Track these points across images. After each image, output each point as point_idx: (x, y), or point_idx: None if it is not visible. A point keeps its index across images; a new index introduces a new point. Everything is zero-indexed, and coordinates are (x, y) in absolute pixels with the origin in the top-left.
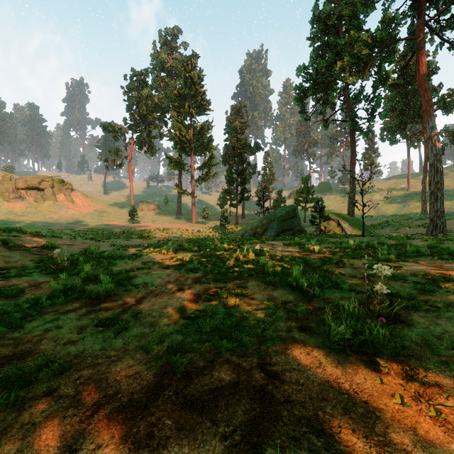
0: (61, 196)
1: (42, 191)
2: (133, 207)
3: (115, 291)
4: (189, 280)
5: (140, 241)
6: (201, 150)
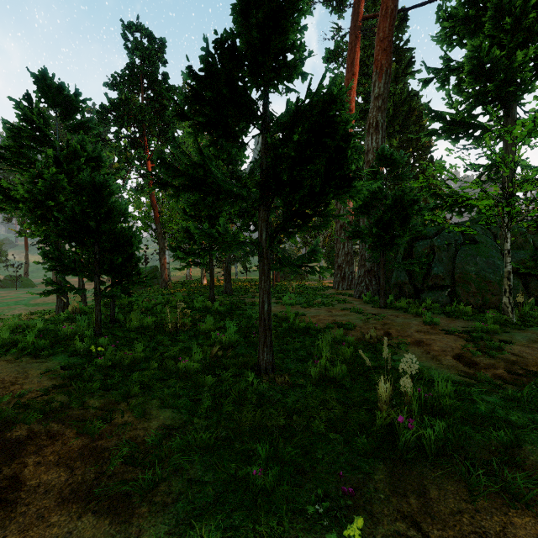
0: None
1: None
2: None
3: None
4: None
5: None
6: None
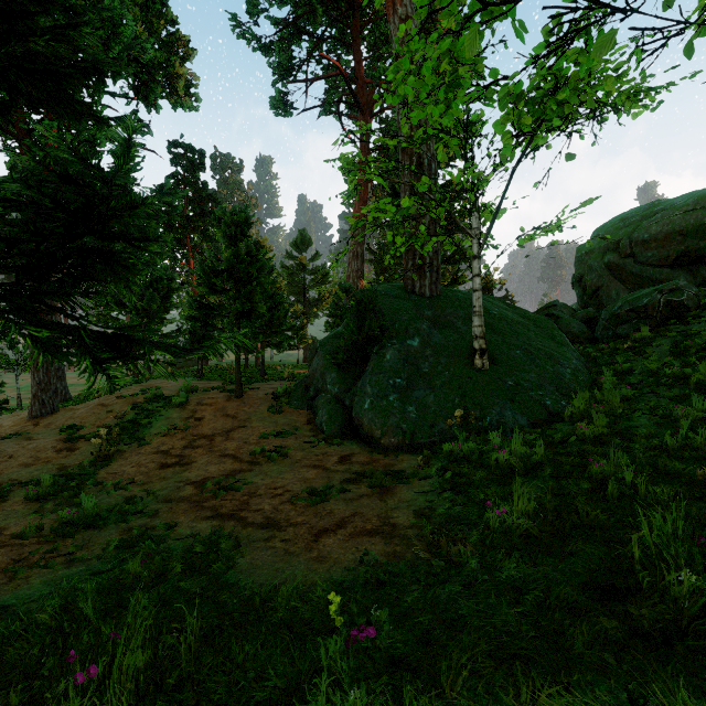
0: None
1: None
2: None
3: None
4: None
5: None
6: None
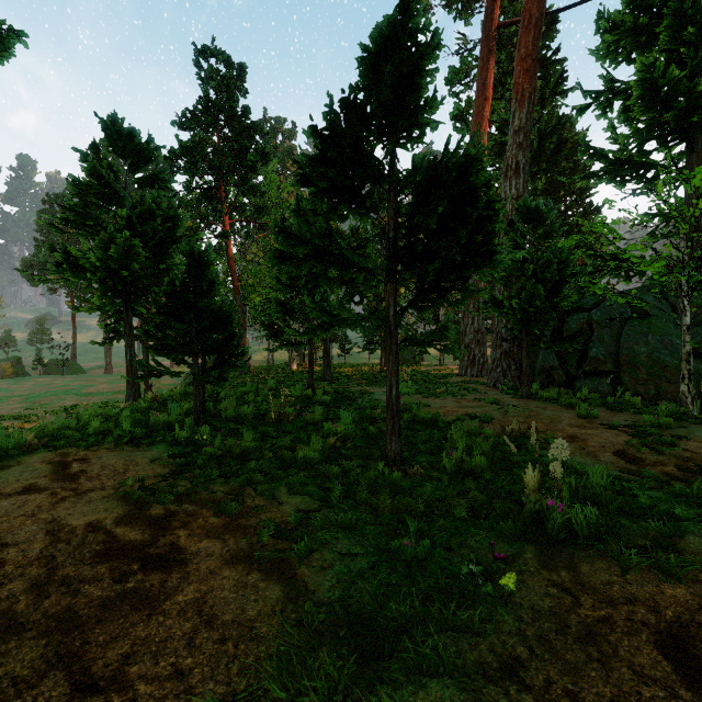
0: None
1: None
2: None
3: None
4: None
5: None
6: None
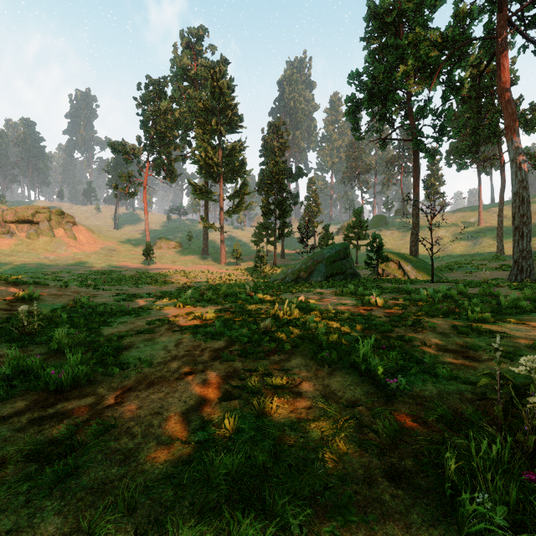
0: (60, 231)
1: (37, 225)
2: (149, 245)
3: (91, 376)
4: (206, 354)
5: (153, 288)
6: (231, 175)
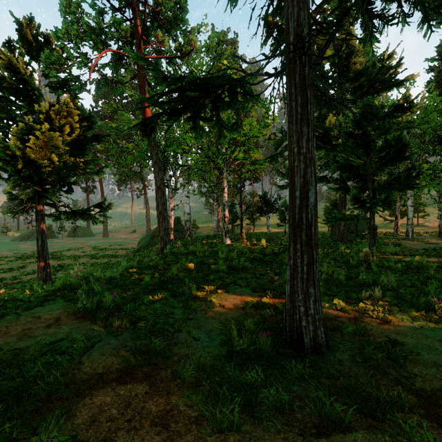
0: None
1: None
2: None
3: None
4: None
5: None
6: None
